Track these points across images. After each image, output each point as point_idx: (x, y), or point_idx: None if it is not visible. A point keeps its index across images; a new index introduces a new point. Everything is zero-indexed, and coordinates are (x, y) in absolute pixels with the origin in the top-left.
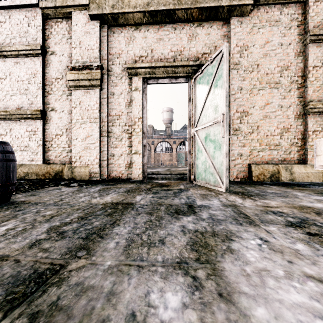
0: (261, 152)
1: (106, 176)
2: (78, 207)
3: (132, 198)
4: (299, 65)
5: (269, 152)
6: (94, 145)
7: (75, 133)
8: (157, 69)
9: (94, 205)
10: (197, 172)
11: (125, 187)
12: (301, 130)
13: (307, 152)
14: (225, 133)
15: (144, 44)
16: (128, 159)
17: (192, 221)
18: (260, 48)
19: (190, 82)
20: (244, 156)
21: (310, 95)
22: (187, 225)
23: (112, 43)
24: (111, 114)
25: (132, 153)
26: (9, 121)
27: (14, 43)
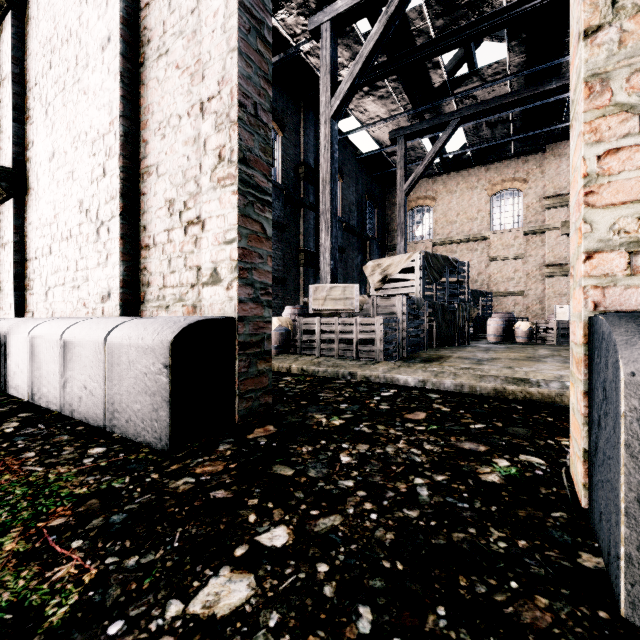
0: None
1: None
2: None
3: None
4: None
5: None
6: None
7: (548, 304)
8: None
9: None
10: None
11: None
12: None
13: None
14: None
15: None
16: None
17: None
18: None
19: None
20: None
21: None
22: None
23: None
24: None
25: None
26: (499, 297)
27: (503, 252)
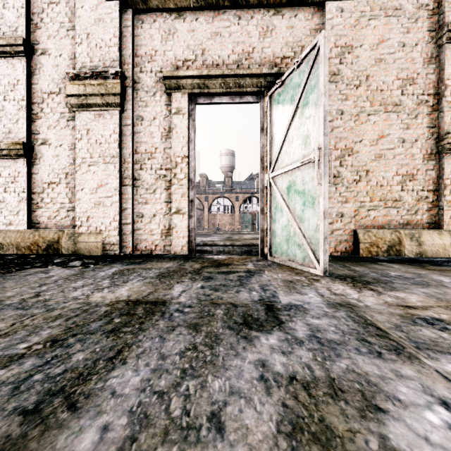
0: (372, 211)
1: (131, 249)
2: (60, 312)
3: (167, 290)
4: (430, 78)
5: (385, 211)
6: (110, 199)
7: (81, 181)
8: (212, 80)
9: (92, 306)
10: (273, 243)
11: (159, 267)
12: (432, 178)
13: (442, 211)
14: (322, 179)
15: (191, 40)
16: (166, 222)
17: (279, 348)
18: (370, 50)
19: (262, 101)
20: (347, 217)
21: (447, 124)
22: (272, 361)
23: (140, 38)
24: (138, 151)
25: (172, 213)
26: None
27: None
